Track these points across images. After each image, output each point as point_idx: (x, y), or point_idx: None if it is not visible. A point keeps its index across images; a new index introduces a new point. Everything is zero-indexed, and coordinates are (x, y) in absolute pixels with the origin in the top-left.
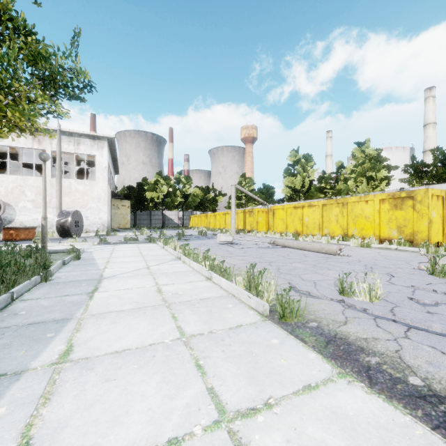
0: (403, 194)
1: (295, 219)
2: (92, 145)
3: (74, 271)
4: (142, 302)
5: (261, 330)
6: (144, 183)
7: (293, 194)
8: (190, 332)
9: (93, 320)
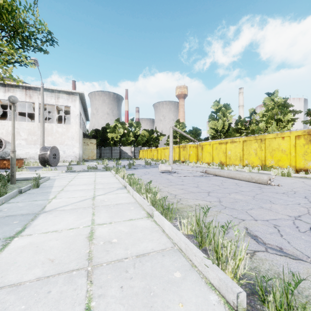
0: None
1: (219, 152)
2: (68, 98)
3: (23, 201)
4: (59, 260)
5: None
6: (107, 127)
7: (215, 134)
8: None
9: None
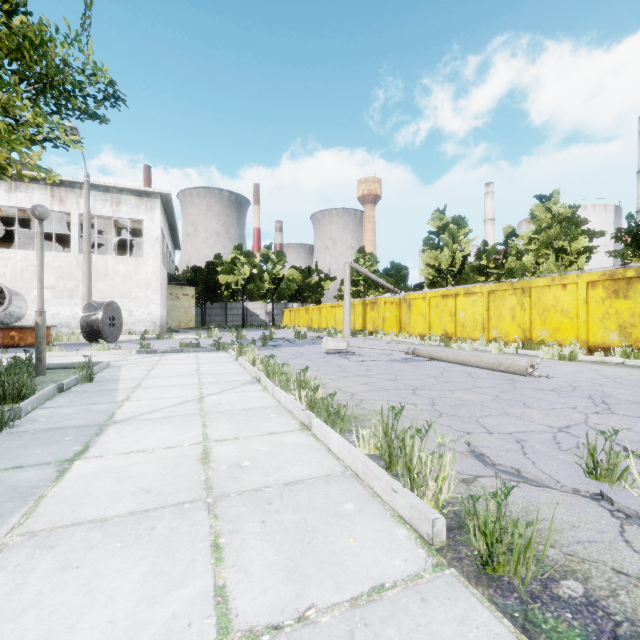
0: (630, 273)
1: (443, 314)
2: (138, 205)
3: (70, 405)
4: (160, 490)
5: (439, 614)
6: (217, 262)
7: (436, 277)
8: (246, 619)
9: (20, 557)
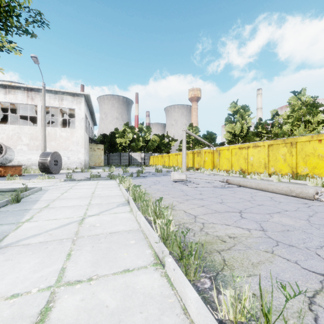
0: None
1: (239, 158)
2: (72, 100)
3: None
4: None
5: None
6: (116, 132)
7: (233, 138)
8: None
9: None
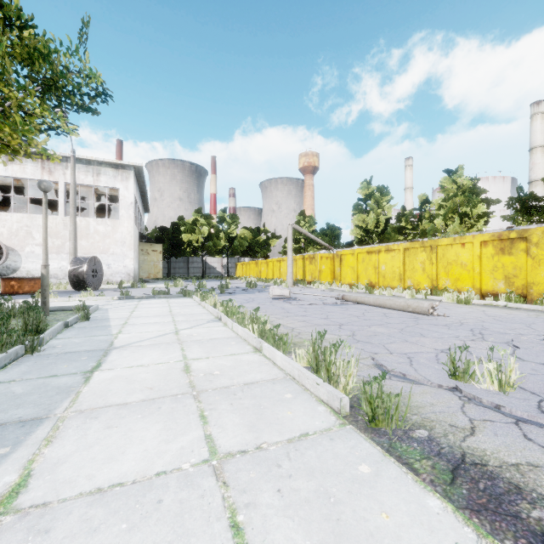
0: (513, 235)
1: (368, 267)
2: (115, 175)
3: (77, 337)
4: (159, 388)
5: (340, 445)
6: (180, 223)
7: (364, 236)
8: (226, 448)
9: (78, 422)
